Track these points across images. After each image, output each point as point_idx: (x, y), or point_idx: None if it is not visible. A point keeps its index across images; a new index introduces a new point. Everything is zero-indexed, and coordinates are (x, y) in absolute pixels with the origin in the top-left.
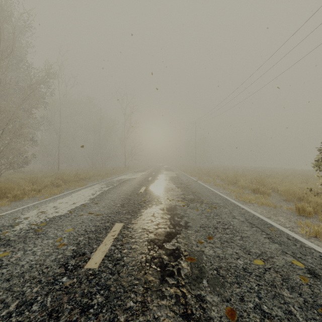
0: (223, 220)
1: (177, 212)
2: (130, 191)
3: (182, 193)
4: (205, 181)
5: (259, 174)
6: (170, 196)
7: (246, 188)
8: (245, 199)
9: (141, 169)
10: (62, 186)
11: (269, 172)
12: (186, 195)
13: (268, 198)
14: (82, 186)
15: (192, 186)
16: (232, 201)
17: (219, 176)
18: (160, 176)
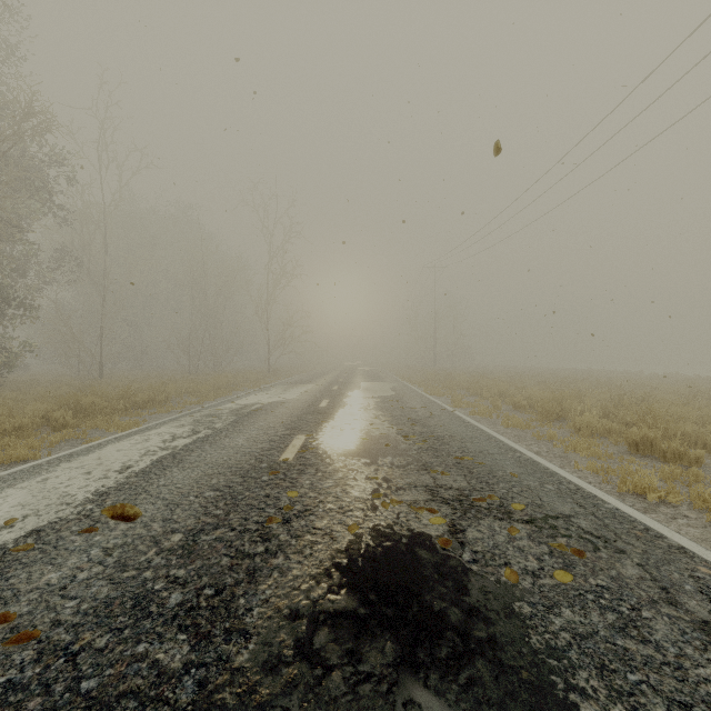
0: (688, 678)
1: (428, 596)
2: (250, 457)
3: (424, 465)
4: (474, 412)
5: (611, 390)
6: (384, 482)
7: (600, 435)
8: (641, 489)
9: (307, 376)
10: (63, 431)
11: (627, 384)
12: (440, 475)
13: (703, 478)
14: (125, 429)
15: (446, 432)
16: (608, 502)
17: (504, 396)
18: (351, 397)
